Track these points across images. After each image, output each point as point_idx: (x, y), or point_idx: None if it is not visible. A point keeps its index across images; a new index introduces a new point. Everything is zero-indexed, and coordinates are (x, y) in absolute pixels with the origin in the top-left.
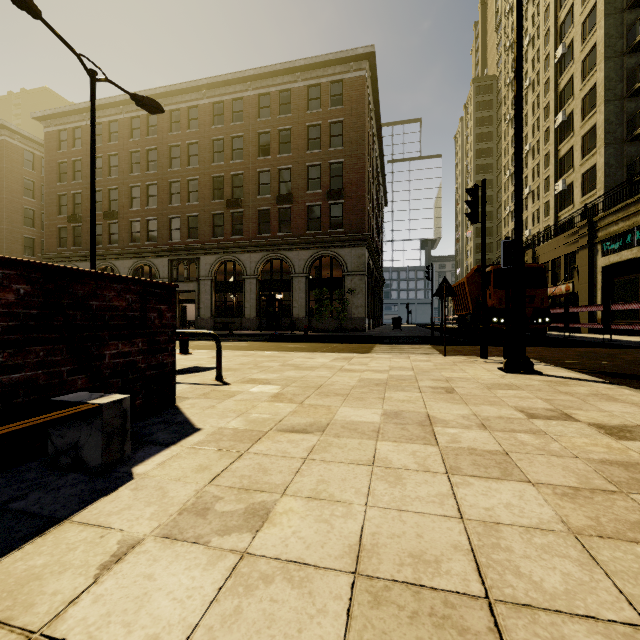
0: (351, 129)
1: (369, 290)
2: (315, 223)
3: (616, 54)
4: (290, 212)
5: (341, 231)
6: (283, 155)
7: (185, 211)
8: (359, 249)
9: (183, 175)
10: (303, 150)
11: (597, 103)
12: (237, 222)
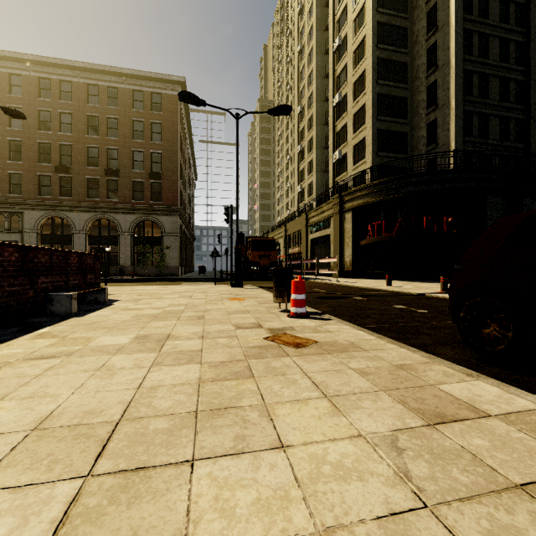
0: (168, 131)
1: (182, 246)
2: (139, 195)
3: (321, 123)
4: (117, 183)
5: (160, 203)
6: (111, 138)
7: (6, 168)
8: (174, 217)
9: (3, 134)
10: (129, 138)
11: (313, 147)
12: (63, 183)
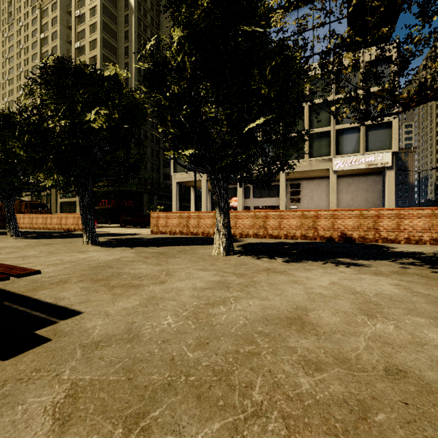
0: None
1: None
2: None
3: None
4: None
5: None
6: None
7: None
8: None
9: None
10: None
11: None
12: None
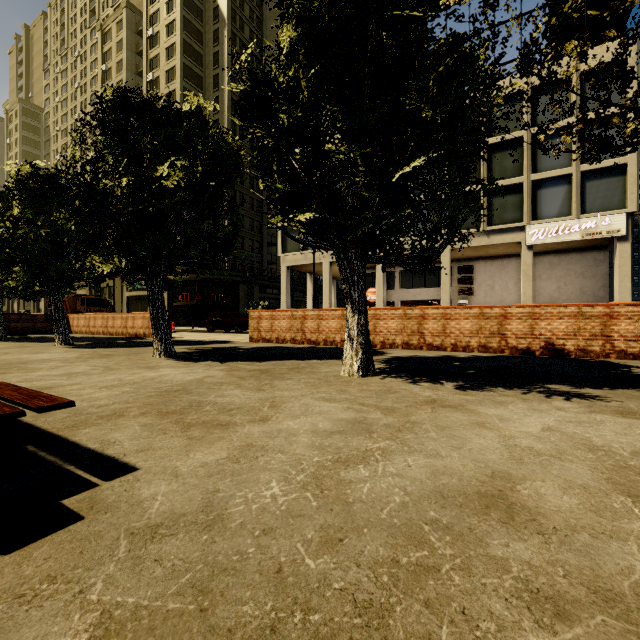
0: None
1: None
2: None
3: None
4: None
5: None
6: None
7: None
8: None
9: None
10: None
11: None
12: None
